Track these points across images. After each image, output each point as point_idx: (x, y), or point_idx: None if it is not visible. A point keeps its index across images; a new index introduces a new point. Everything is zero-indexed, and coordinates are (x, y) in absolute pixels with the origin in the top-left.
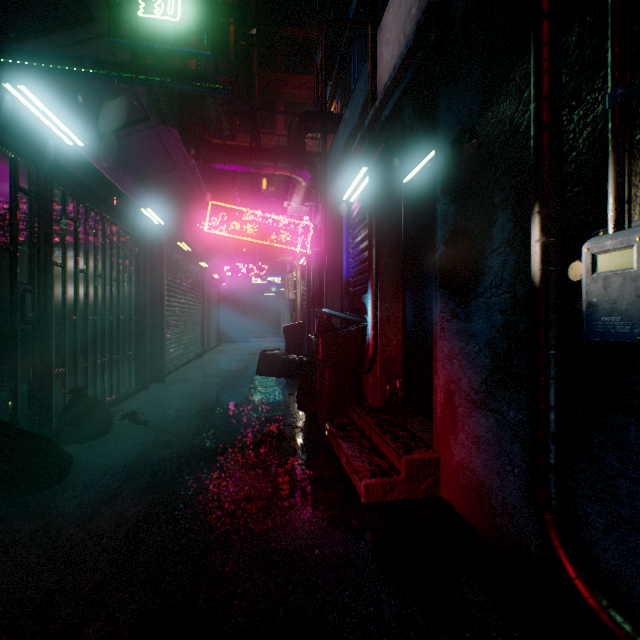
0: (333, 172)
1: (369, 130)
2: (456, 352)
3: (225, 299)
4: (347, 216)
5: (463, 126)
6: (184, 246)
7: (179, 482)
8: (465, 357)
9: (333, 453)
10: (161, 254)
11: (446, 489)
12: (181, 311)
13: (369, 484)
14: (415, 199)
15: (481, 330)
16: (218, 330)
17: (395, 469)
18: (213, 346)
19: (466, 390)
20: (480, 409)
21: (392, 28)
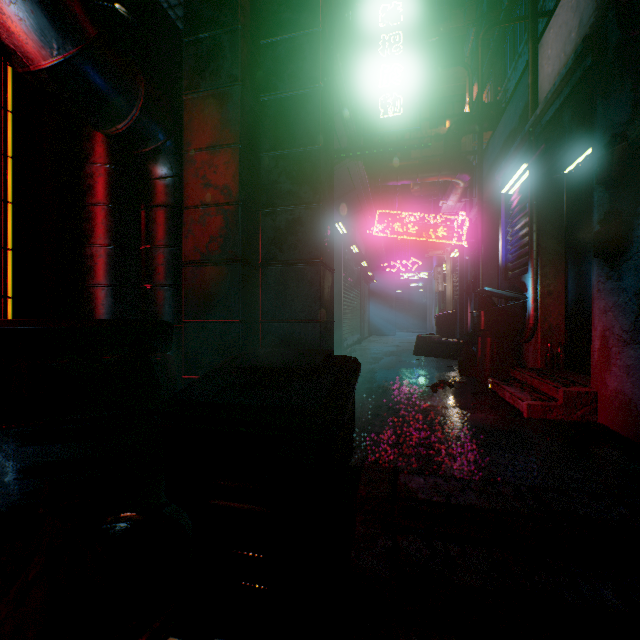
0: (490, 168)
1: (529, 133)
2: (610, 306)
3: (373, 295)
4: (505, 207)
5: (615, 131)
6: (354, 249)
7: (386, 396)
8: (617, 308)
9: (496, 396)
10: (339, 256)
11: (601, 415)
12: (349, 302)
13: (530, 404)
14: (577, 186)
15: (630, 285)
16: (369, 323)
17: (553, 399)
18: (365, 336)
19: (618, 333)
20: (629, 345)
21: (552, 46)
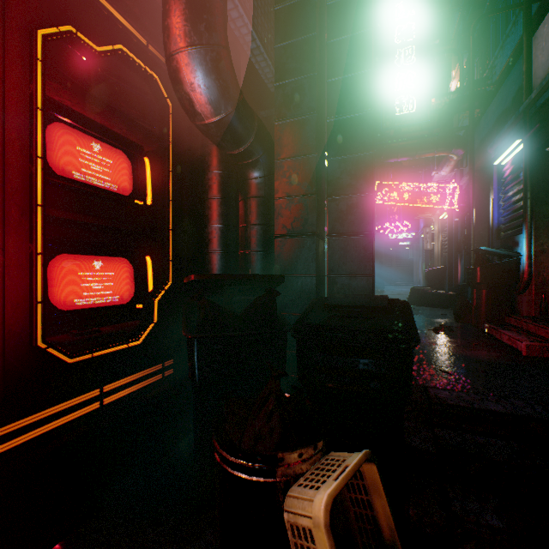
0: (481, 142)
1: (523, 114)
2: None
3: None
4: (498, 176)
5: None
6: None
7: None
8: None
9: (493, 339)
10: None
11: None
12: None
13: (528, 345)
14: None
15: None
16: None
17: None
18: None
19: None
20: None
21: (546, 39)
